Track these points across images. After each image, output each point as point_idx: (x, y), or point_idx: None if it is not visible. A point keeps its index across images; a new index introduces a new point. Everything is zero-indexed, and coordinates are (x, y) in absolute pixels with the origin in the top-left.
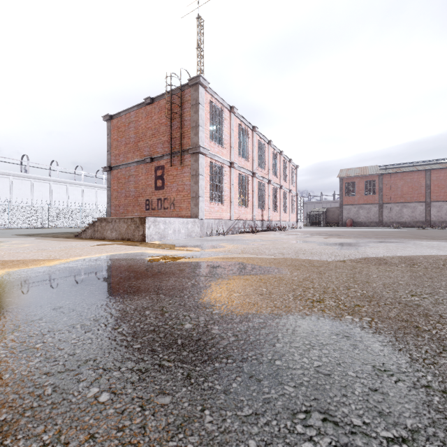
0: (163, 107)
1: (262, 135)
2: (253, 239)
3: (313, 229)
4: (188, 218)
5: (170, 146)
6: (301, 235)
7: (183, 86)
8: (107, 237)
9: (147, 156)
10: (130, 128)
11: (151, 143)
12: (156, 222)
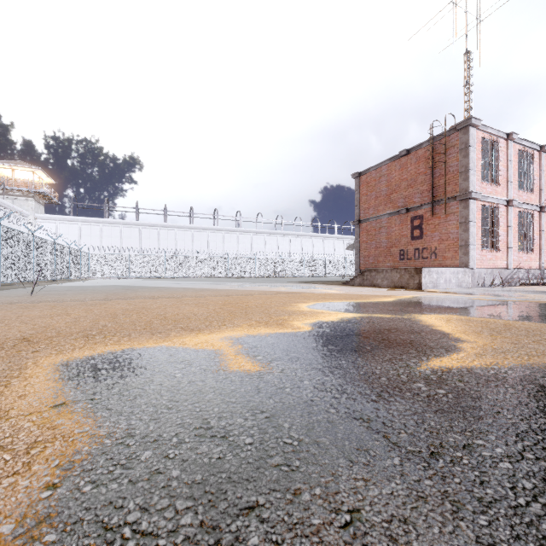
0: (421, 156)
1: None
2: None
3: None
4: (458, 268)
5: (432, 195)
6: None
7: (447, 132)
8: (377, 285)
9: (401, 207)
10: (381, 182)
11: (407, 194)
12: (429, 272)
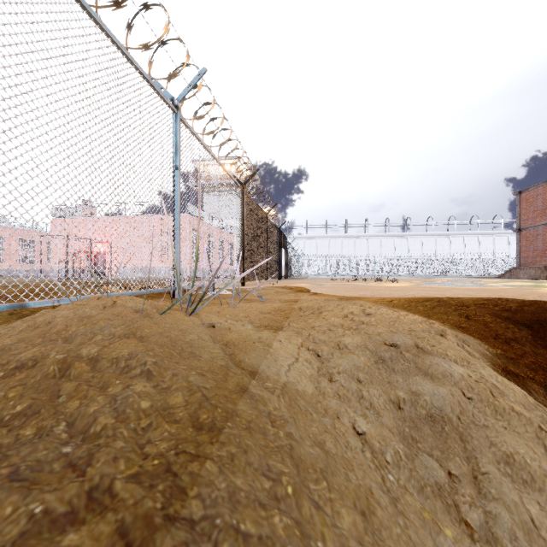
0: None
1: None
2: None
3: None
4: None
5: None
6: None
7: None
8: (520, 278)
9: None
10: (537, 199)
11: None
12: None
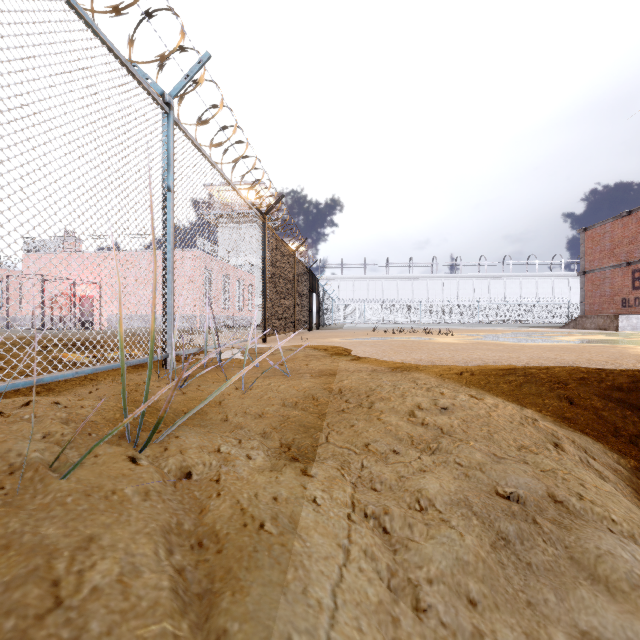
0: None
1: None
2: None
3: None
4: None
5: None
6: None
7: None
8: (586, 328)
9: (623, 261)
10: (604, 238)
11: (628, 250)
12: (628, 318)
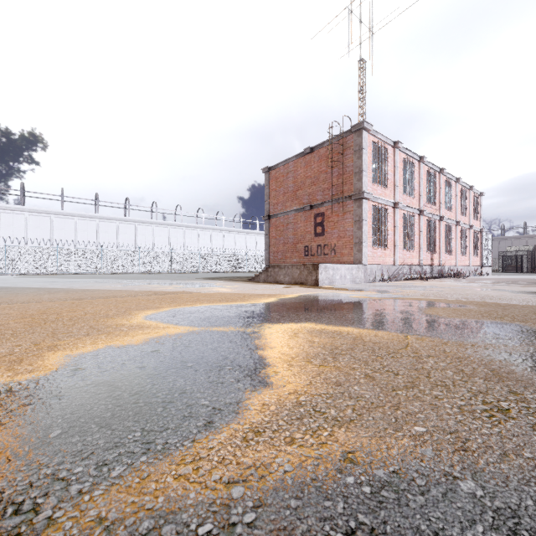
0: (322, 155)
1: (431, 164)
2: (426, 286)
3: (507, 276)
4: (353, 264)
5: (331, 193)
6: (488, 283)
7: (344, 133)
8: (280, 281)
9: (306, 203)
10: (288, 178)
11: (311, 191)
12: (326, 268)
